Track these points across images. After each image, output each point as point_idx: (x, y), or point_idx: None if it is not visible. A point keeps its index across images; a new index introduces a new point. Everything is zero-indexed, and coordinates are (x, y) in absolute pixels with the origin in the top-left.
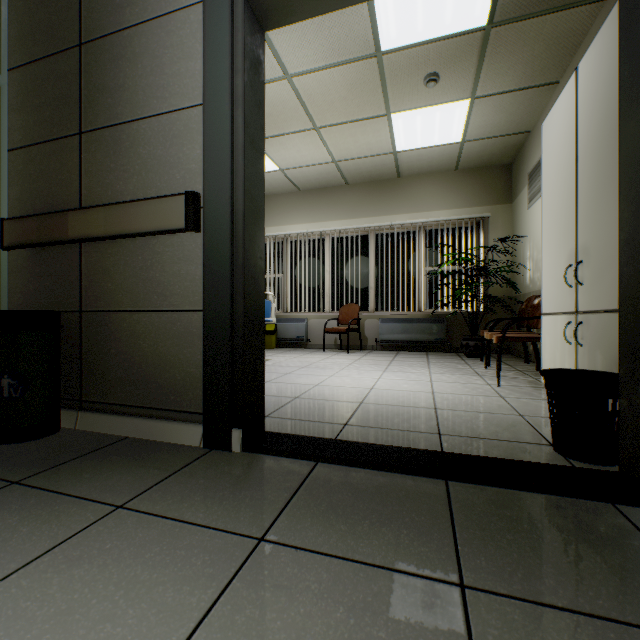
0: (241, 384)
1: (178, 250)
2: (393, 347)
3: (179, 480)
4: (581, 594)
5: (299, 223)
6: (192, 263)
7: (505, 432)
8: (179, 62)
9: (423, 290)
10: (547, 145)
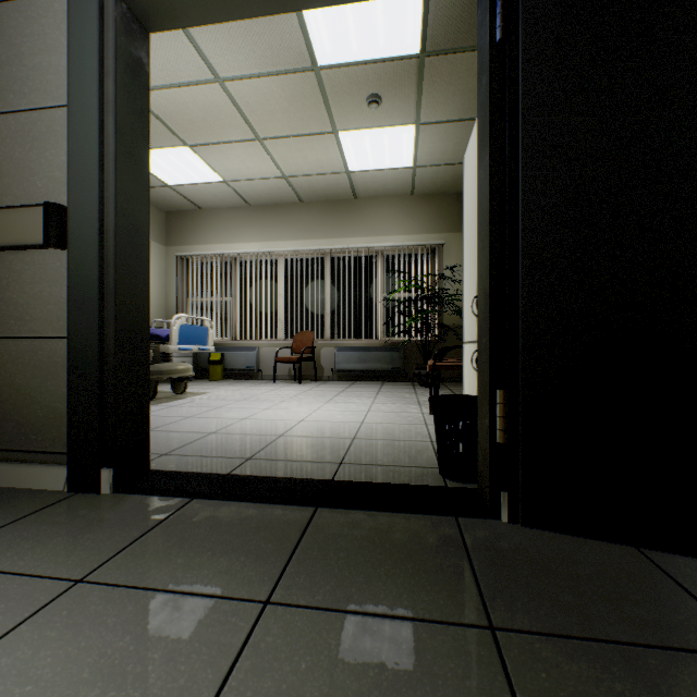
0: (112, 419)
1: (40, 268)
2: (350, 377)
3: (16, 528)
4: (373, 597)
5: (250, 241)
6: (57, 284)
7: (406, 458)
8: (41, 54)
9: (381, 317)
10: (466, 179)
